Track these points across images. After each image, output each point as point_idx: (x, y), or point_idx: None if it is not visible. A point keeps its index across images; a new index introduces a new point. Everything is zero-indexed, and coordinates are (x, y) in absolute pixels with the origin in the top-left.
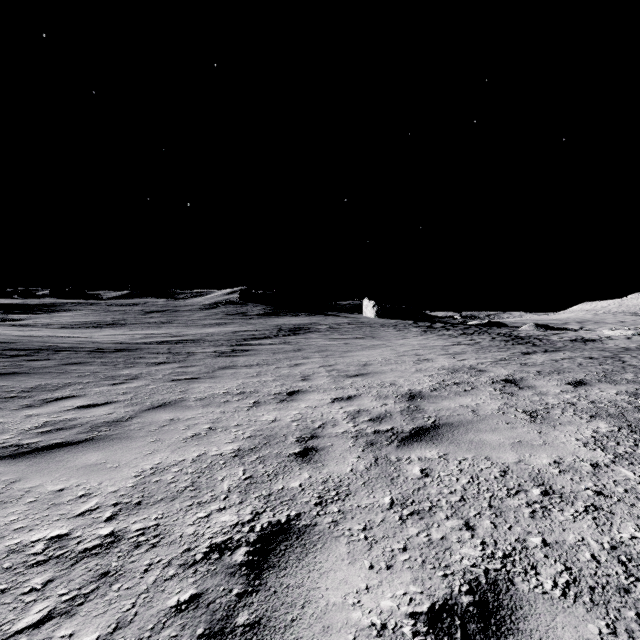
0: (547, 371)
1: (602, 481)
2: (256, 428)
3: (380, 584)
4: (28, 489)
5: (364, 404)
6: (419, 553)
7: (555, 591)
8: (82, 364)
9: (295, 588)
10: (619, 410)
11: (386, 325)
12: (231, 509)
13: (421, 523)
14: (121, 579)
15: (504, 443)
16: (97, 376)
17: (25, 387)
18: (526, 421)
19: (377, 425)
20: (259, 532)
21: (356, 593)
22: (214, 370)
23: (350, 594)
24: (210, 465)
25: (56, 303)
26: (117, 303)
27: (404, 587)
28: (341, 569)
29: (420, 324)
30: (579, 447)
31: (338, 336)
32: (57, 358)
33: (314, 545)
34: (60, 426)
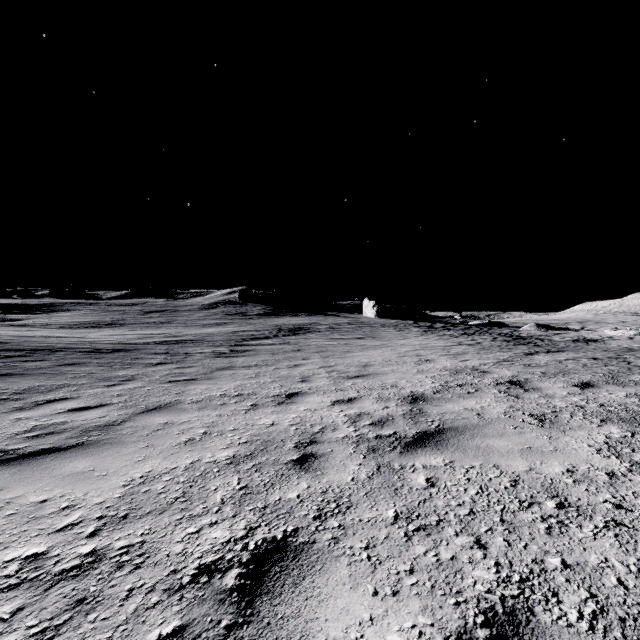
0: (552, 372)
1: (620, 492)
2: (253, 433)
3: (385, 614)
4: (9, 500)
5: (365, 407)
6: (427, 576)
7: (581, 623)
8: (78, 365)
9: (291, 619)
10: (630, 414)
11: (386, 325)
12: (223, 523)
13: (428, 540)
14: (98, 607)
15: (513, 449)
16: (92, 377)
17: (17, 389)
18: (534, 425)
19: (379, 429)
20: (253, 551)
21: (359, 625)
22: (212, 371)
23: (352, 627)
24: (203, 473)
25: (55, 303)
26: (116, 303)
27: (412, 618)
28: (342, 595)
29: (420, 324)
30: (592, 454)
31: (338, 336)
32: (52, 359)
33: (312, 566)
34: (50, 430)
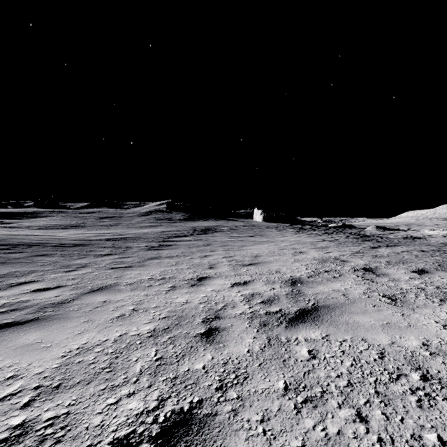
0: (394, 261)
1: None
2: (170, 309)
3: None
4: None
5: (257, 288)
6: None
7: None
8: (46, 256)
9: None
10: None
11: (270, 227)
12: (139, 394)
13: (315, 413)
14: None
15: (375, 325)
16: (56, 265)
17: None
18: (389, 304)
19: (268, 307)
20: (162, 423)
21: None
22: (144, 260)
23: None
24: (128, 345)
25: (37, 211)
26: (80, 211)
27: None
28: None
29: (294, 226)
30: (440, 329)
31: (236, 235)
32: (28, 251)
33: (214, 441)
34: (14, 307)
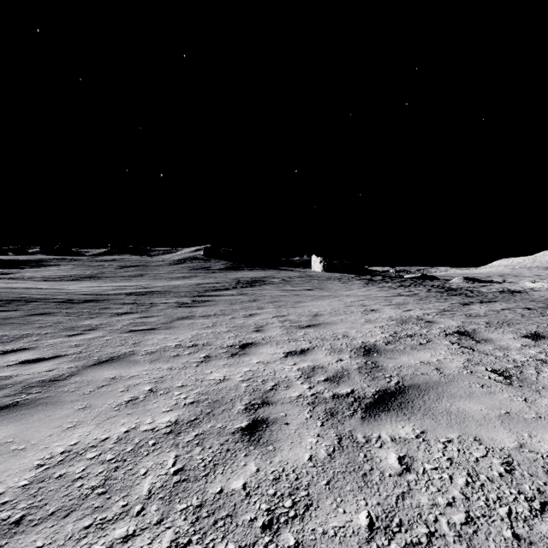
0: (496, 322)
1: None
2: (201, 390)
3: None
4: None
5: (318, 359)
6: None
7: None
8: (47, 315)
9: None
10: None
11: (332, 278)
12: (142, 537)
13: None
14: None
15: (489, 415)
16: (57, 327)
17: None
18: (502, 383)
19: (335, 387)
20: None
21: None
22: (172, 320)
23: None
24: (136, 447)
25: (44, 259)
26: (97, 259)
27: None
28: None
29: (362, 277)
30: None
31: (290, 288)
32: (25, 309)
33: None
34: None
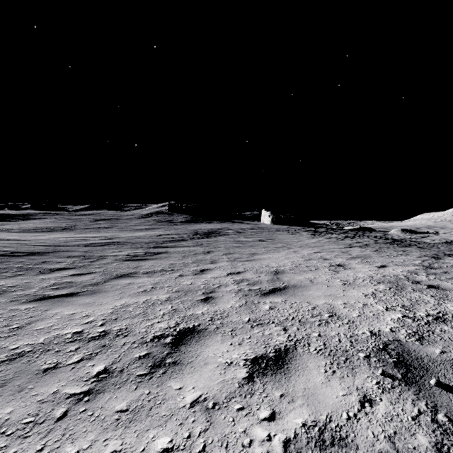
0: None
1: None
2: None
3: None
4: None
5: (318, 393)
6: None
7: None
8: None
9: None
10: None
11: (280, 230)
12: None
13: None
14: None
15: None
16: None
17: None
18: None
19: None
20: None
21: None
22: (108, 279)
23: None
24: None
25: (31, 213)
26: (77, 213)
27: None
28: None
29: (307, 229)
30: None
31: (243, 239)
32: None
33: None
34: None
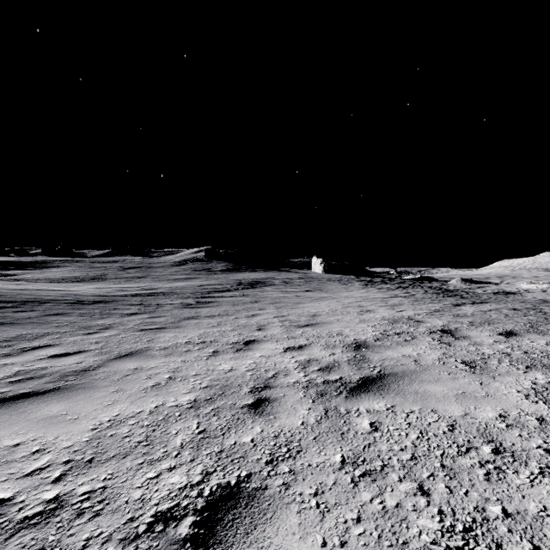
0: (478, 322)
1: None
2: (213, 378)
3: None
4: None
5: (314, 353)
6: (374, 525)
7: None
8: (62, 315)
9: None
10: None
11: (332, 279)
12: (181, 468)
13: (374, 486)
14: None
15: (448, 394)
16: (74, 326)
17: (7, 337)
18: (466, 371)
19: (326, 375)
20: (207, 497)
21: None
22: (179, 320)
23: None
24: (166, 417)
25: (46, 260)
26: (99, 260)
27: None
28: (292, 546)
29: (361, 279)
30: (521, 399)
31: (290, 289)
32: (40, 309)
33: (264, 514)
34: (31, 375)
